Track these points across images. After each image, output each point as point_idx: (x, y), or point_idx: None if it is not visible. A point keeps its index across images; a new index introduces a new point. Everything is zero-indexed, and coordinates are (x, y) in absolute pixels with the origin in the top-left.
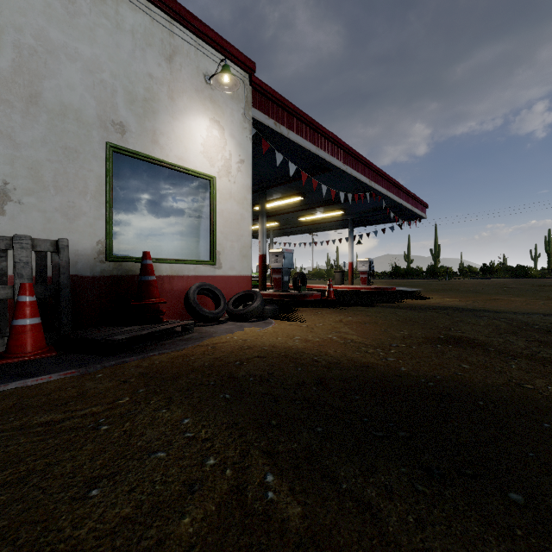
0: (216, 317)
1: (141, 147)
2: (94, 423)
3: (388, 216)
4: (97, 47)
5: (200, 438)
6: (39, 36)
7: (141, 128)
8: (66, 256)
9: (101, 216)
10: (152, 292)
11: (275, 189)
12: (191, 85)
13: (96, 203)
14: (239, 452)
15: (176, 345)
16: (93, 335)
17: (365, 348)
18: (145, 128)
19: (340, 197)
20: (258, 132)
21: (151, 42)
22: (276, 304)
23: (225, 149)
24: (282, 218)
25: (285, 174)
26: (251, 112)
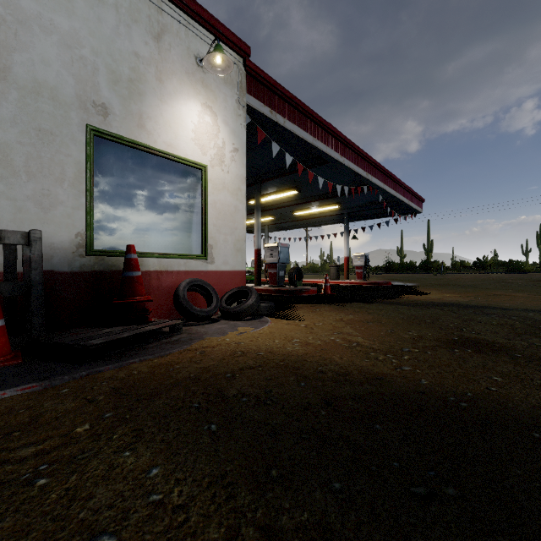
0: (207, 316)
1: (126, 131)
2: (32, 471)
3: (384, 211)
4: (75, 20)
5: (170, 505)
6: (8, 4)
7: (125, 111)
8: (39, 250)
9: (80, 205)
10: (136, 289)
11: (270, 182)
12: (181, 67)
13: (74, 191)
14: (224, 531)
15: (161, 349)
16: (66, 339)
17: (374, 354)
18: (130, 110)
19: (336, 191)
20: (253, 120)
21: (137, 18)
22: (271, 299)
23: (218, 137)
24: (277, 213)
25: (280, 167)
26: (245, 98)
